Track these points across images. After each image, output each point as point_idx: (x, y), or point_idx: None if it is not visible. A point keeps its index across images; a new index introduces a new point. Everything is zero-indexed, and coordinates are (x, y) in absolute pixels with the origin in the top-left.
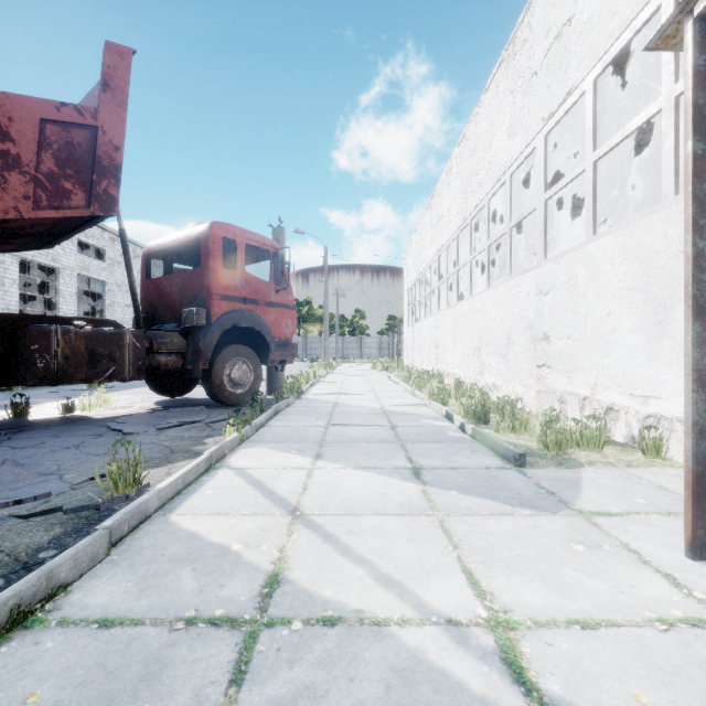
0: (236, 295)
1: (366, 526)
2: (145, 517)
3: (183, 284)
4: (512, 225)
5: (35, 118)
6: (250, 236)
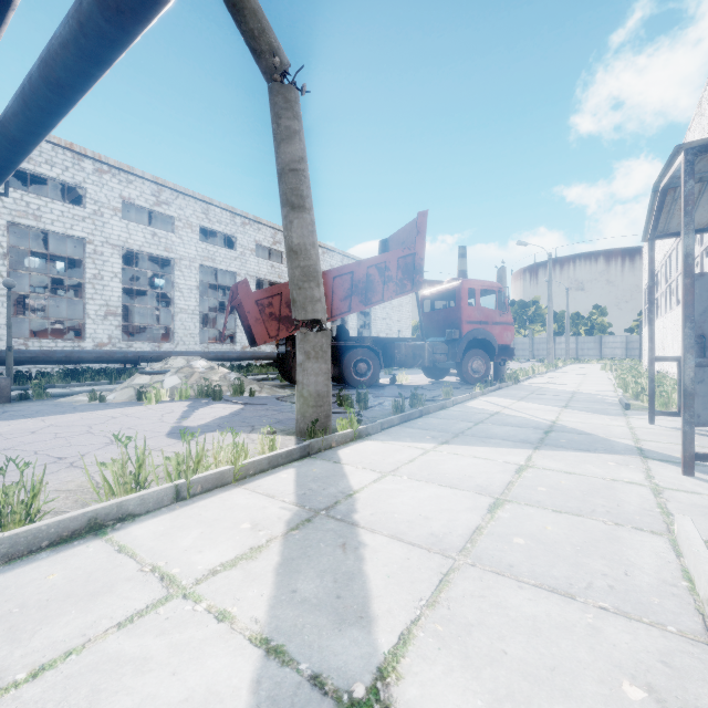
0: (475, 320)
1: (530, 411)
2: (457, 403)
3: (445, 315)
4: (701, 250)
5: (396, 258)
6: (483, 284)
